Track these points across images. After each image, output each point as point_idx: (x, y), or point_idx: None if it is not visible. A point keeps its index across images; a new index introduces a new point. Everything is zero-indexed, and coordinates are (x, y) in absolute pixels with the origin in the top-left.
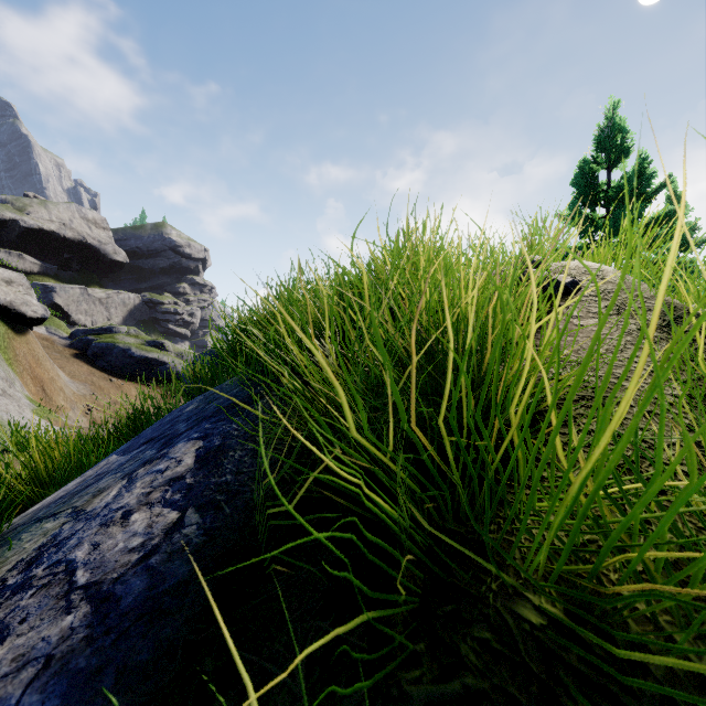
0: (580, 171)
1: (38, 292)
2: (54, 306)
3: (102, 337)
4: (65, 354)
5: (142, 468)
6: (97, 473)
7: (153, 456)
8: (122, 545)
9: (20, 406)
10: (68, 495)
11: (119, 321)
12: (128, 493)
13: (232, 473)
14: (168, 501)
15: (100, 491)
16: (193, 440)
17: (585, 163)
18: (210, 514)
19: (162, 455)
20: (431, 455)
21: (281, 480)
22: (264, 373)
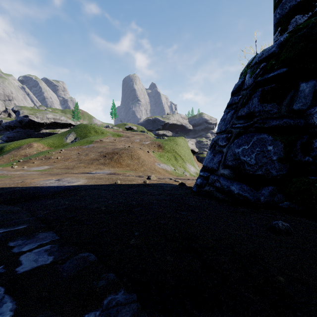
0: None
1: None
2: None
3: (201, 155)
4: None
5: None
6: None
7: None
8: None
9: None
10: None
11: None
12: None
13: None
14: None
15: None
16: None
17: None
18: None
19: None
20: None
21: None
22: None
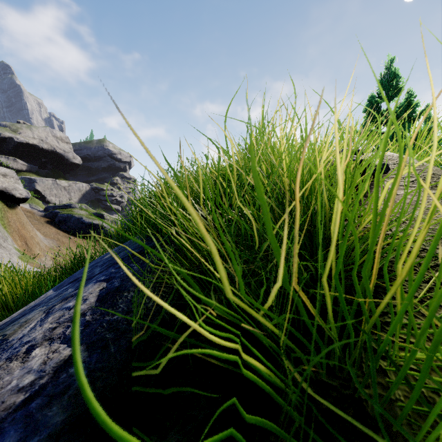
0: (369, 103)
1: (25, 183)
2: (36, 191)
3: (64, 210)
4: (41, 221)
5: (59, 304)
6: (34, 305)
7: (71, 293)
8: (15, 383)
9: (10, 254)
10: (9, 322)
11: (76, 201)
12: (39, 327)
13: (123, 312)
14: (66, 337)
15: (26, 322)
16: (99, 282)
17: (372, 98)
18: (97, 353)
19: (75, 293)
20: (293, 299)
21: (162, 320)
22: (159, 231)
